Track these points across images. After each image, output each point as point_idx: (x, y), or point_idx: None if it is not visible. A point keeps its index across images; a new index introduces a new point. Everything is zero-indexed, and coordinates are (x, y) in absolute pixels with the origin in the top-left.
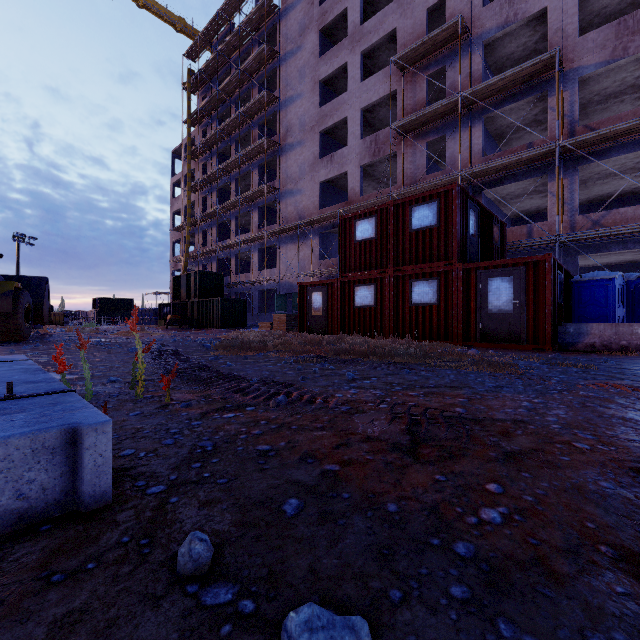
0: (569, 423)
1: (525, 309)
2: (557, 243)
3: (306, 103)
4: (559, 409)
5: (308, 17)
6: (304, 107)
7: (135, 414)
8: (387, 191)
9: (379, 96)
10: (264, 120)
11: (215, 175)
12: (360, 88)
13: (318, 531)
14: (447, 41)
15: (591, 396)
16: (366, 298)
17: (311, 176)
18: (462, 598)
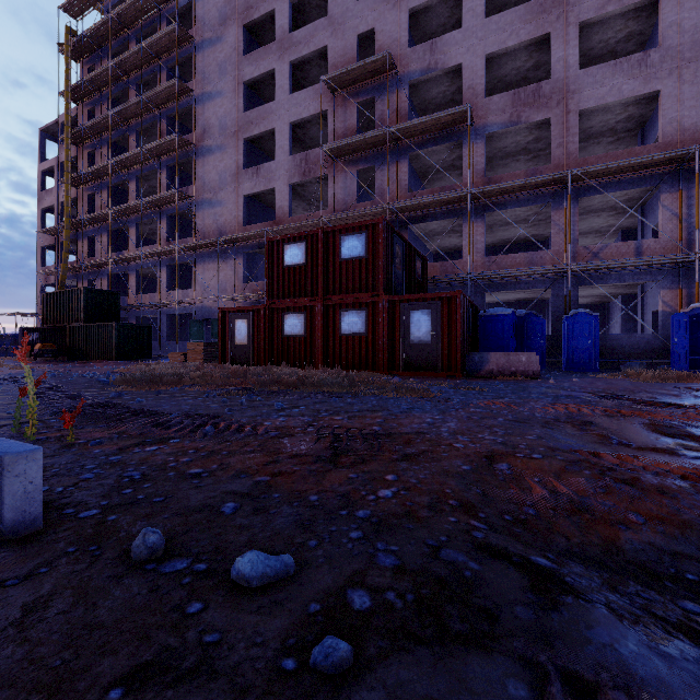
0: (456, 431)
1: (441, 340)
2: (469, 280)
3: (228, 104)
4: (452, 422)
5: (230, 7)
6: (225, 108)
7: None
8: (318, 215)
9: (310, 113)
10: (175, 113)
11: (107, 169)
12: (289, 100)
13: (254, 519)
14: (376, 73)
15: (478, 411)
16: (296, 327)
17: (234, 187)
18: (357, 537)
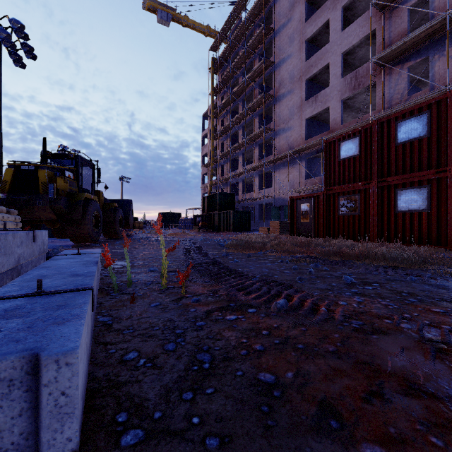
0: None
1: None
2: None
3: (295, 60)
4: None
5: None
6: (293, 64)
7: (155, 305)
8: (366, 117)
9: (359, 38)
10: (263, 81)
11: (229, 126)
12: (341, 36)
13: None
14: None
15: None
16: (350, 207)
17: (299, 115)
18: None
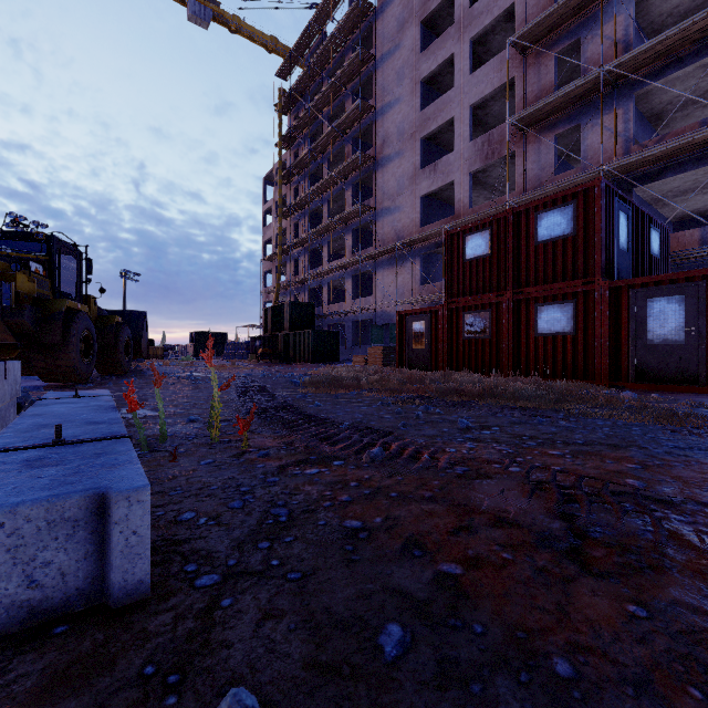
0: None
1: (705, 339)
2: None
3: (405, 108)
4: None
5: (407, 10)
6: (403, 113)
7: (206, 463)
8: (503, 200)
9: (493, 87)
10: (358, 133)
11: (306, 198)
12: (469, 81)
13: (437, 703)
14: (583, 6)
15: None
16: (478, 327)
17: (411, 190)
18: None
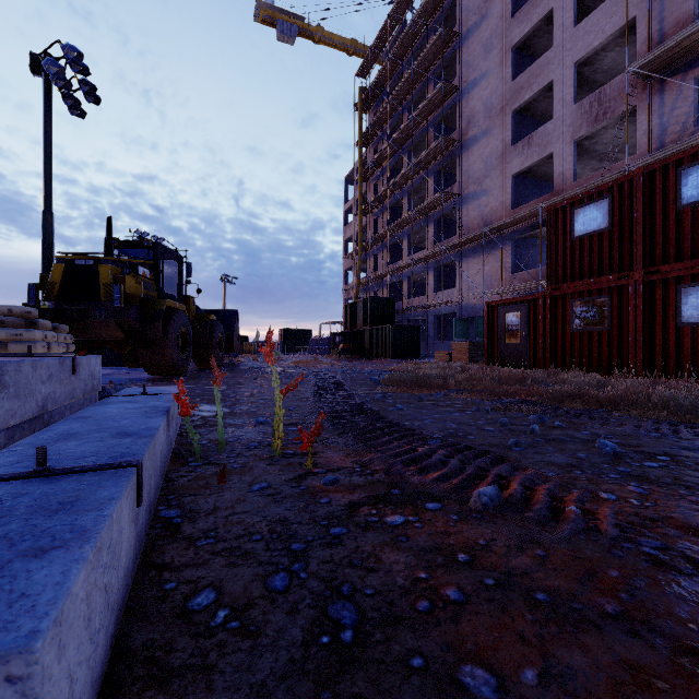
0: None
1: None
2: None
3: (493, 81)
4: None
5: None
6: (490, 87)
7: (259, 488)
8: (619, 166)
9: (605, 36)
10: (440, 118)
11: (386, 193)
12: (573, 35)
13: None
14: None
15: None
16: (592, 317)
17: (500, 170)
18: None
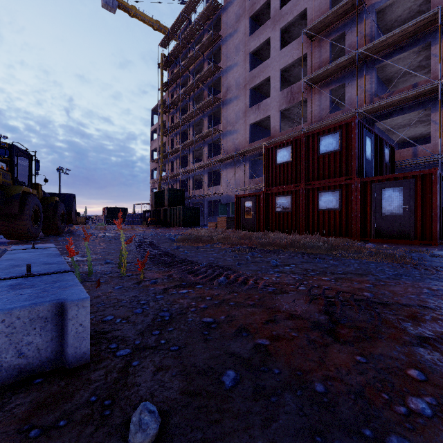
0: None
1: (413, 212)
2: (439, 160)
3: (240, 69)
4: None
5: (242, 9)
6: (239, 72)
7: (118, 287)
8: (299, 127)
9: (293, 59)
10: (211, 84)
11: (179, 123)
12: (279, 55)
13: (253, 407)
14: (346, 12)
15: None
16: (284, 205)
17: (244, 120)
18: None
